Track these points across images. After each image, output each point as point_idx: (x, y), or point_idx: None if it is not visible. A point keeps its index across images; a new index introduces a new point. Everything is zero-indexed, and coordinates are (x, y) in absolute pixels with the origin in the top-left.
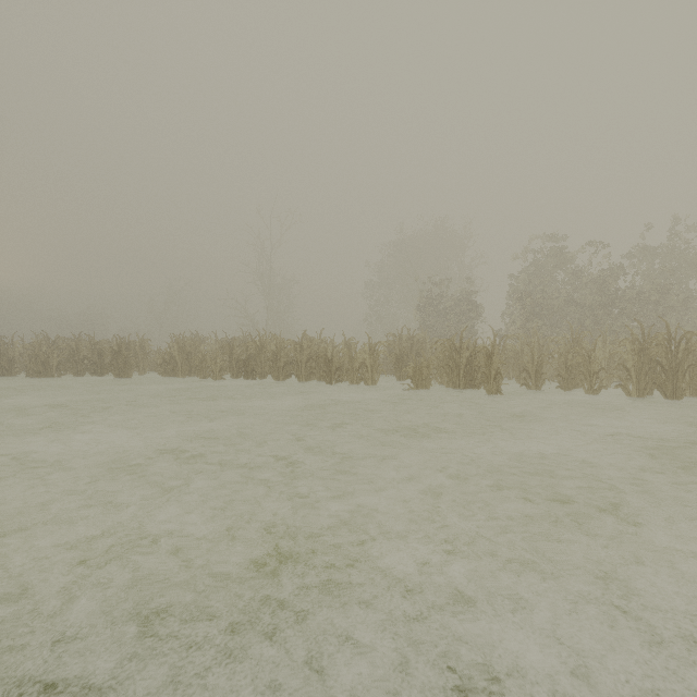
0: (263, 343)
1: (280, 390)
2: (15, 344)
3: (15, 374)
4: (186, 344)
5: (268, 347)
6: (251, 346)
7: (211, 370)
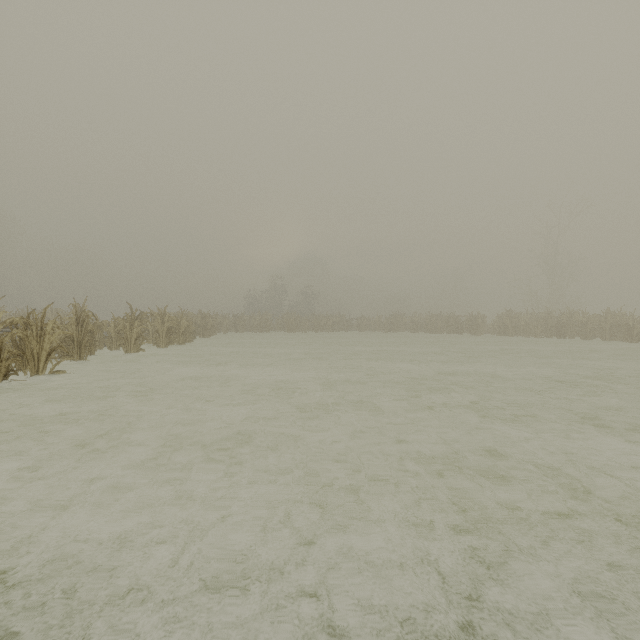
0: (571, 316)
1: (586, 346)
2: (415, 318)
3: (418, 332)
4: (513, 317)
5: (576, 319)
6: (561, 318)
7: (534, 332)
